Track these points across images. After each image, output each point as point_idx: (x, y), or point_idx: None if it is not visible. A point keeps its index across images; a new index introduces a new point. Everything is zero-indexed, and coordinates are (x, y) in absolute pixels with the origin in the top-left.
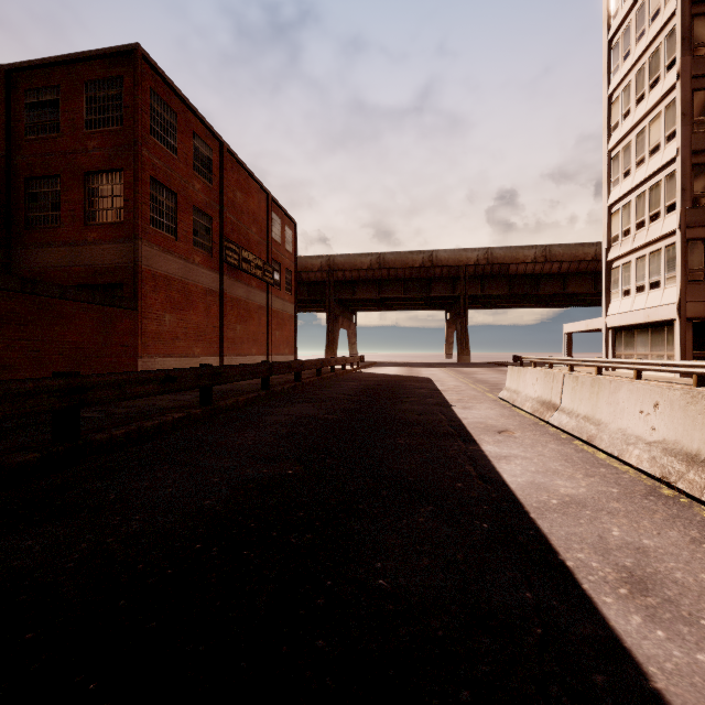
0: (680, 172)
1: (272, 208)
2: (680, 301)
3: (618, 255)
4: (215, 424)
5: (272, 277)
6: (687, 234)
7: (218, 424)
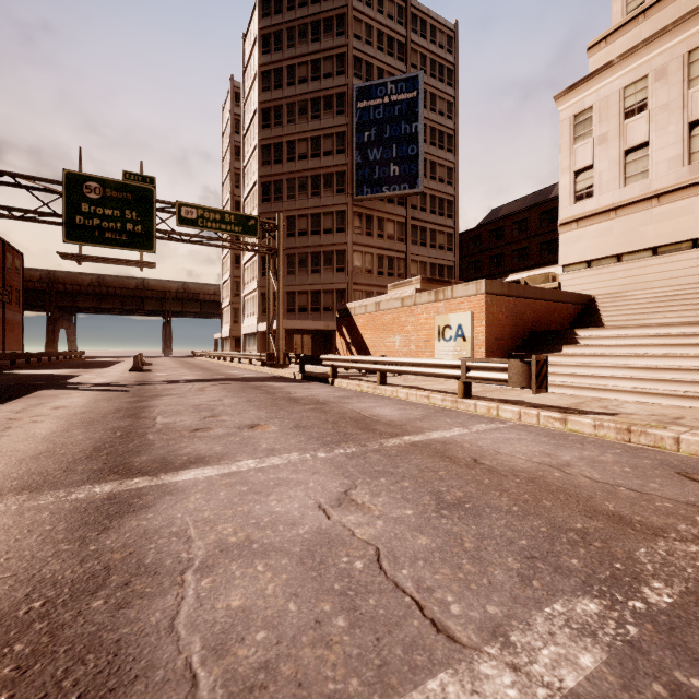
0: (230, 283)
1: (7, 249)
2: (230, 330)
3: (223, 307)
4: (41, 366)
5: (8, 298)
6: (233, 306)
7: (42, 366)
